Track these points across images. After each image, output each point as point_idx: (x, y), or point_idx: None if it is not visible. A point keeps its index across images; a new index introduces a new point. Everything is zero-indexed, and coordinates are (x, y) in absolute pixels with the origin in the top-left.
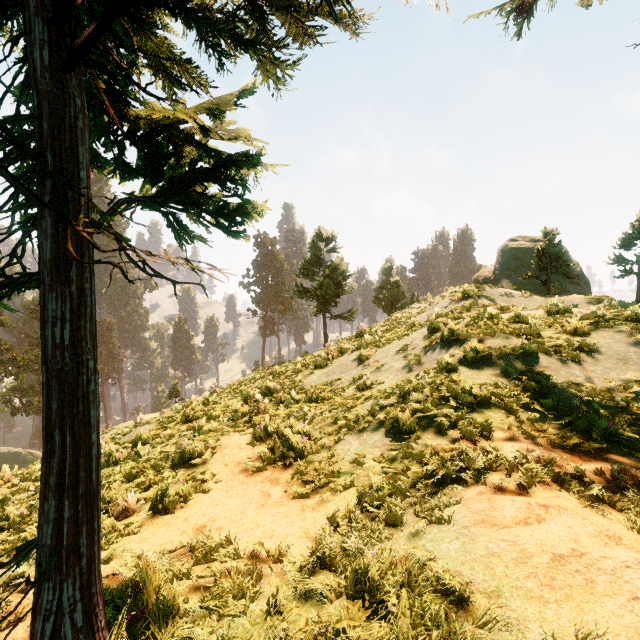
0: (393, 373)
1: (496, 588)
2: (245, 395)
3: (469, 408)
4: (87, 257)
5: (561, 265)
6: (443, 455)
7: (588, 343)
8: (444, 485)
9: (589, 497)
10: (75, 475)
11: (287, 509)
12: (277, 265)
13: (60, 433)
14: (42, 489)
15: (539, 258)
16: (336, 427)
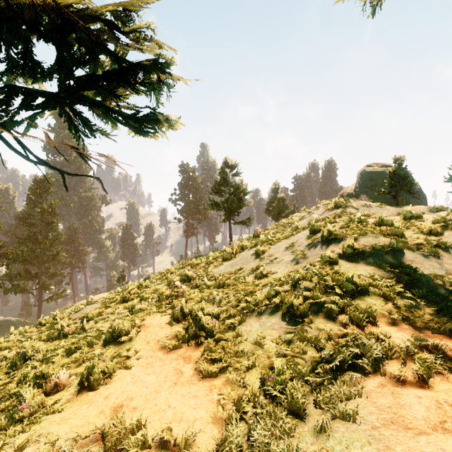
0: (284, 265)
1: None
2: (169, 281)
3: (352, 296)
4: None
5: (407, 183)
6: (336, 341)
7: (444, 241)
8: (341, 371)
9: None
10: None
11: (196, 389)
12: (196, 186)
13: None
14: None
15: (390, 178)
16: (239, 310)
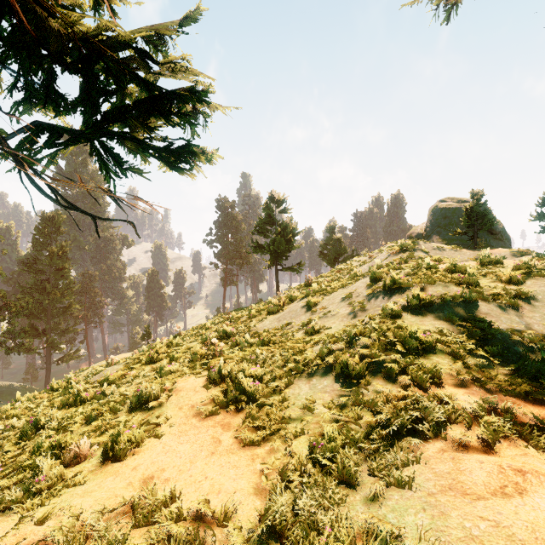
0: (339, 319)
1: None
2: (204, 338)
3: (416, 354)
4: None
5: (487, 222)
6: (395, 404)
7: (525, 291)
8: (399, 437)
9: None
10: None
11: (237, 458)
12: (236, 225)
13: None
14: None
15: (467, 216)
16: (286, 371)
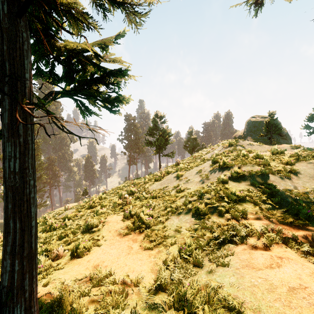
0: (194, 184)
1: (258, 306)
2: (120, 194)
3: (235, 202)
4: (29, 122)
5: (277, 129)
6: (223, 228)
7: (294, 169)
8: (224, 244)
9: (302, 251)
10: (22, 245)
11: (141, 256)
12: (136, 130)
13: (13, 222)
14: (3, 253)
15: (266, 126)
16: (166, 212)
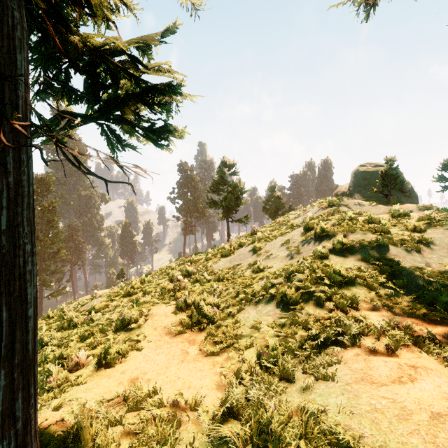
0: (279, 260)
1: (383, 443)
2: (171, 276)
3: (339, 286)
4: (24, 152)
5: (398, 183)
6: (323, 322)
7: (426, 237)
8: (325, 347)
9: (444, 357)
10: (11, 347)
11: (201, 364)
12: (194, 185)
13: None
14: None
15: (382, 178)
16: (238, 300)
